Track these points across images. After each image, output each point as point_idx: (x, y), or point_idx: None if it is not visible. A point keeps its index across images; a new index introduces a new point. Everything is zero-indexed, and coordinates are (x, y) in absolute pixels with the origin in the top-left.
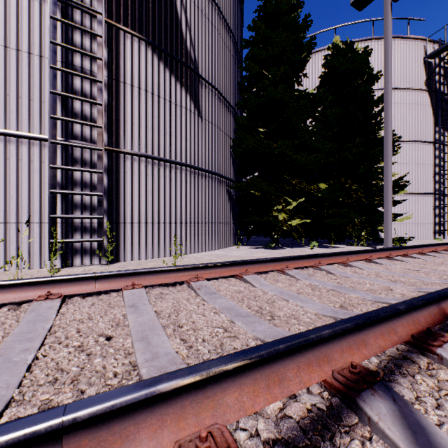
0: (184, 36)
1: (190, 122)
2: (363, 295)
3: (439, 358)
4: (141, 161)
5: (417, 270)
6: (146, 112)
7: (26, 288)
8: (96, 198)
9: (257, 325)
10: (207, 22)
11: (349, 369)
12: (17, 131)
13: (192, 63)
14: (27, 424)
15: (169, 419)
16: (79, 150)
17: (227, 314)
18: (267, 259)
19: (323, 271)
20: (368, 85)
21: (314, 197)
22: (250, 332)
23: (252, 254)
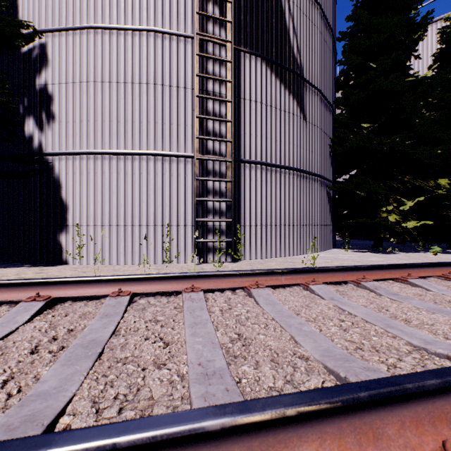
0: (291, 44)
1: (296, 127)
2: None
3: None
4: (257, 168)
5: None
6: (261, 122)
7: (237, 277)
8: (223, 204)
9: None
10: (310, 24)
11: None
12: (170, 151)
13: (298, 68)
14: None
15: None
16: (211, 163)
17: (444, 314)
18: (425, 263)
19: None
20: None
21: (434, 195)
22: None
23: (365, 258)
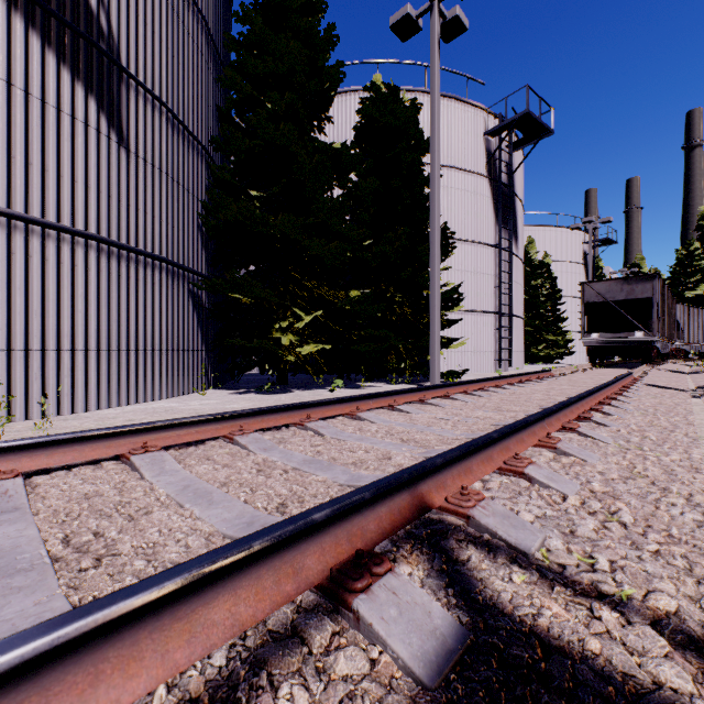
0: None
1: (97, 153)
2: (336, 475)
3: (355, 619)
4: None
5: (447, 419)
6: None
7: None
8: None
9: (18, 600)
10: None
11: None
12: None
13: (102, 38)
14: None
15: None
16: None
17: None
18: (201, 417)
19: (309, 431)
20: (416, 154)
21: (340, 309)
22: None
23: (226, 404)
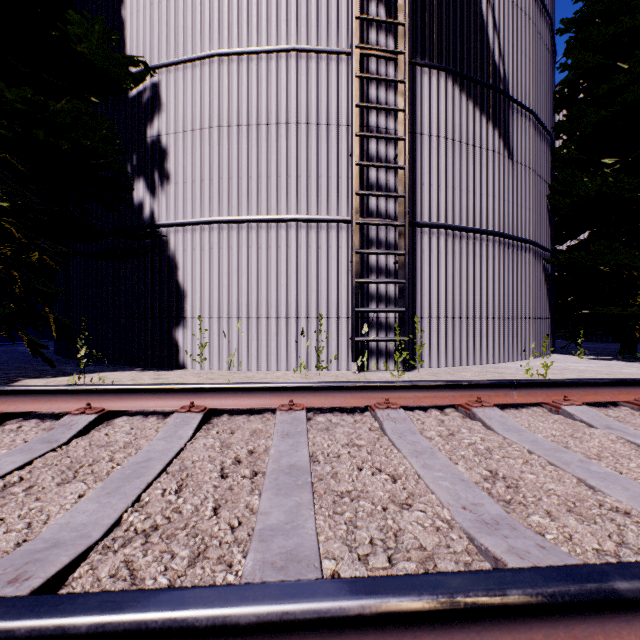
0: (491, 47)
1: (498, 170)
2: None
3: None
4: (440, 234)
5: None
6: (446, 167)
7: (447, 391)
8: (391, 287)
9: None
10: (519, 13)
11: None
12: (317, 215)
13: (500, 82)
14: None
15: None
16: (374, 229)
17: None
18: None
19: None
20: None
21: None
22: None
23: (616, 369)
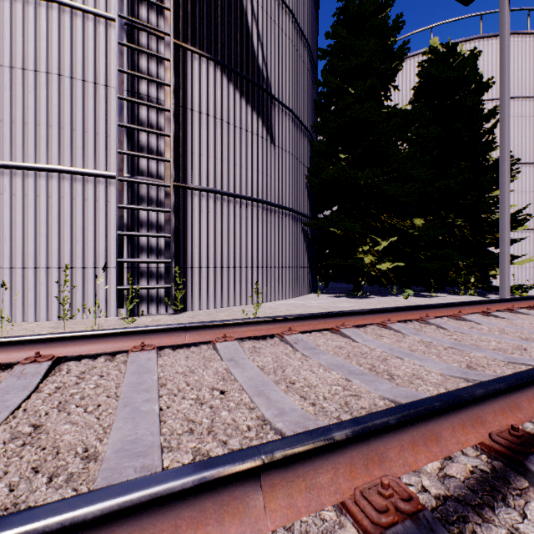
0: (255, 52)
1: (261, 151)
2: (492, 355)
3: None
4: (210, 197)
5: None
6: (215, 141)
7: (119, 338)
8: (162, 240)
9: (379, 384)
10: (280, 32)
11: (510, 432)
12: (83, 168)
13: (264, 82)
14: (235, 459)
15: (341, 468)
16: (145, 187)
17: (339, 371)
18: (365, 310)
19: (431, 325)
20: (476, 96)
21: (408, 235)
22: (374, 391)
23: (335, 304)
